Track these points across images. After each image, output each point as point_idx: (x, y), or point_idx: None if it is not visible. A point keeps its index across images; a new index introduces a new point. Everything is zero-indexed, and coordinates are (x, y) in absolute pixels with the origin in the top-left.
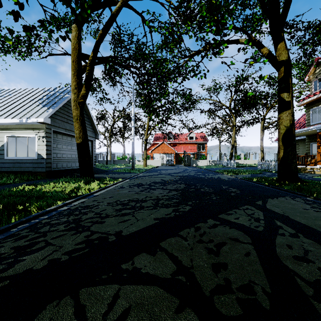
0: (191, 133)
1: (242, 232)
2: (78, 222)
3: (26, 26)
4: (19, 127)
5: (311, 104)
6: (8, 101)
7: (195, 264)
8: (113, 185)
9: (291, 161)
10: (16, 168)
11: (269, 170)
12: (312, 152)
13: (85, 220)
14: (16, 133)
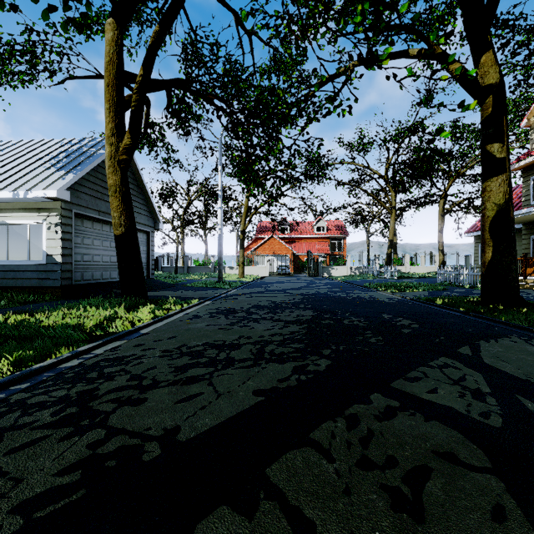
0: (319, 220)
1: (457, 434)
2: (87, 401)
3: None
4: (14, 207)
5: (532, 167)
6: None
7: None
8: (180, 313)
9: (508, 268)
10: (8, 280)
11: (457, 284)
12: (533, 253)
13: (104, 397)
14: (9, 218)
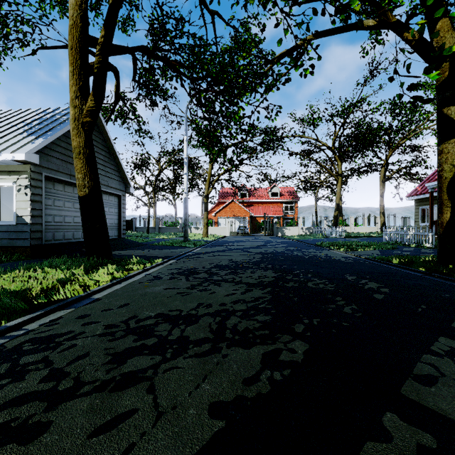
0: (274, 187)
1: None
2: None
3: None
4: None
5: None
6: None
7: None
8: (141, 273)
9: None
10: None
11: (403, 243)
12: None
13: None
14: None
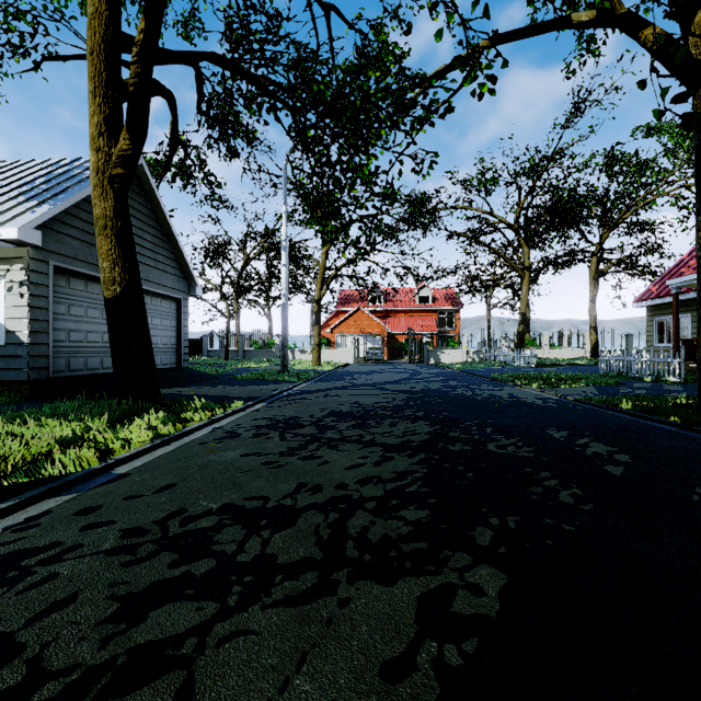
0: (423, 287)
1: None
2: None
3: None
4: None
5: None
6: None
7: None
8: (207, 426)
9: None
10: None
11: (632, 376)
12: None
13: None
14: None
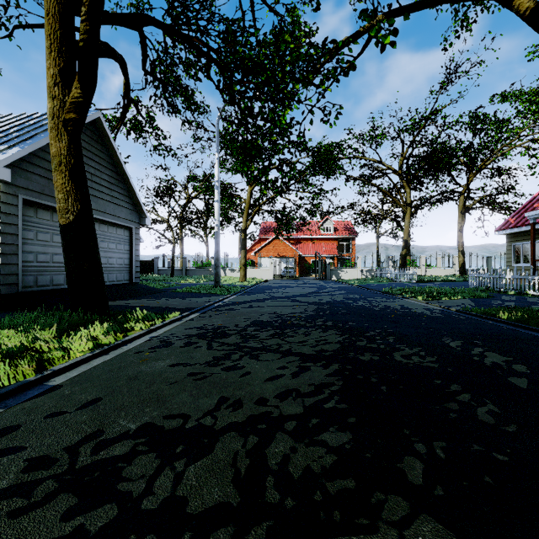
0: (326, 220)
1: None
2: None
3: None
4: None
5: None
6: None
7: None
8: (145, 335)
9: None
10: None
11: (497, 290)
12: None
13: None
14: None
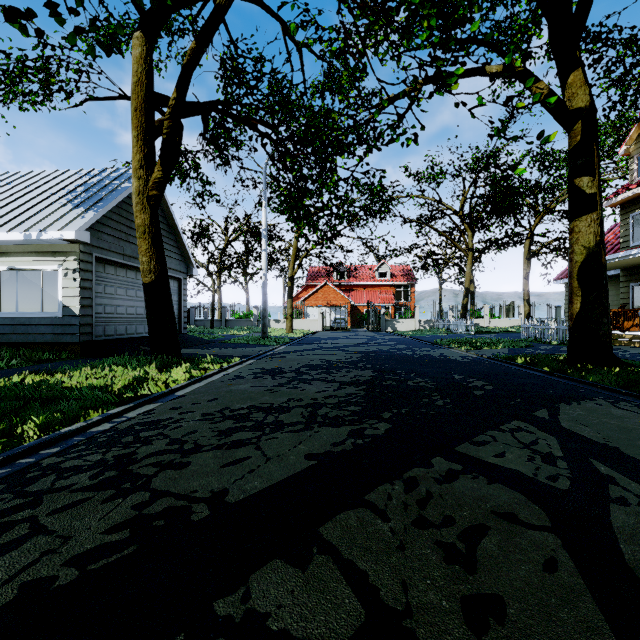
0: (382, 264)
1: (520, 496)
2: (126, 465)
3: (10, 9)
4: (25, 250)
5: (631, 203)
6: (3, 196)
7: (415, 598)
8: (219, 373)
9: (599, 322)
10: (18, 335)
11: (544, 340)
12: (633, 303)
13: (143, 460)
14: (19, 263)
